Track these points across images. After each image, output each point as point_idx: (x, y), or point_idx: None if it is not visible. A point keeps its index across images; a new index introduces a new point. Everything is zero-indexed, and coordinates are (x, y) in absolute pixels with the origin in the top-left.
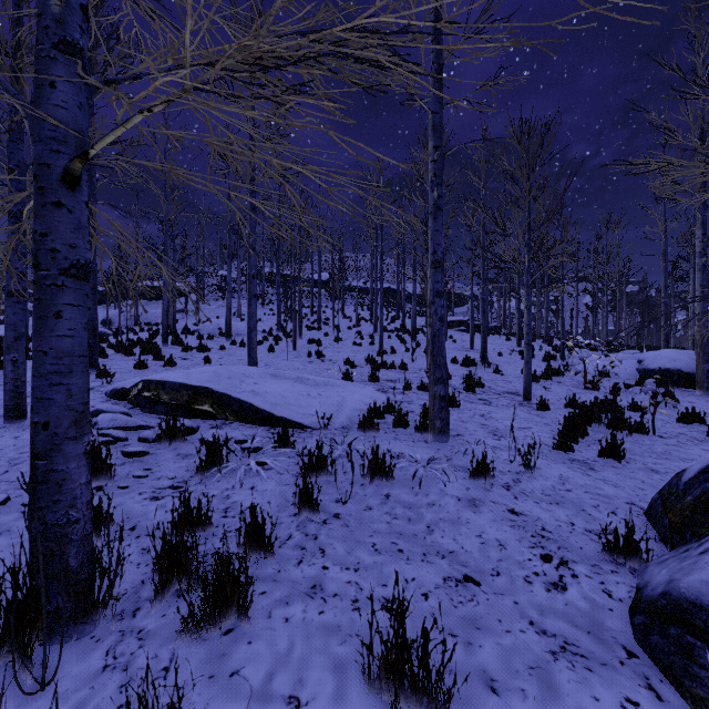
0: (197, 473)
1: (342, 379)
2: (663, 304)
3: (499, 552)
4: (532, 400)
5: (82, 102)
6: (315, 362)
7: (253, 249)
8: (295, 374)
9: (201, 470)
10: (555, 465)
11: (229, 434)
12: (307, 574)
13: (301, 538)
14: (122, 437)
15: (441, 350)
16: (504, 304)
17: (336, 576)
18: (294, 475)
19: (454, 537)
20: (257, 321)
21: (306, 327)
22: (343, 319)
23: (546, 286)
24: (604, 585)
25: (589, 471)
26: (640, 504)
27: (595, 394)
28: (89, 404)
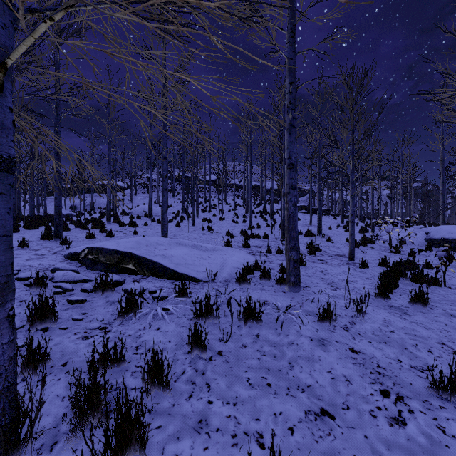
0: (119, 317)
1: (225, 245)
2: (441, 194)
3: (346, 387)
4: (355, 260)
5: (6, 23)
6: (206, 234)
7: (165, 158)
8: (192, 243)
9: (121, 314)
10: (379, 311)
11: (145, 286)
12: (195, 408)
13: (192, 374)
14: (69, 288)
15: (294, 227)
16: (332, 195)
17: (218, 410)
18: (189, 319)
19: (310, 373)
20: (169, 207)
21: (201, 210)
22: (226, 205)
23: (365, 182)
24: (437, 421)
25: (404, 315)
26: (449, 344)
27: (398, 256)
28: (12, 276)
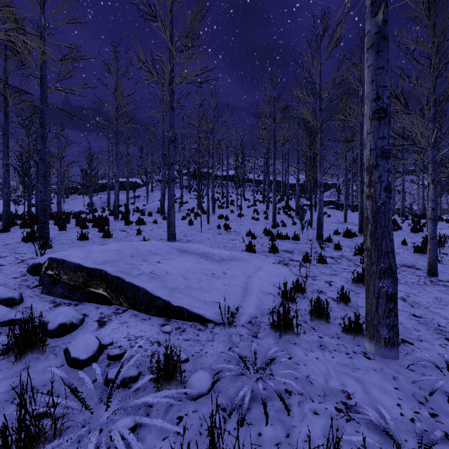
0: None
1: (246, 251)
2: None
3: None
4: (436, 275)
5: None
6: (223, 233)
7: (171, 142)
8: (201, 250)
9: None
10: None
11: (111, 335)
12: None
13: None
14: None
15: (388, 231)
16: None
17: None
18: None
19: None
20: (185, 203)
21: (218, 206)
22: (244, 201)
23: None
24: None
25: None
26: None
27: None
28: None
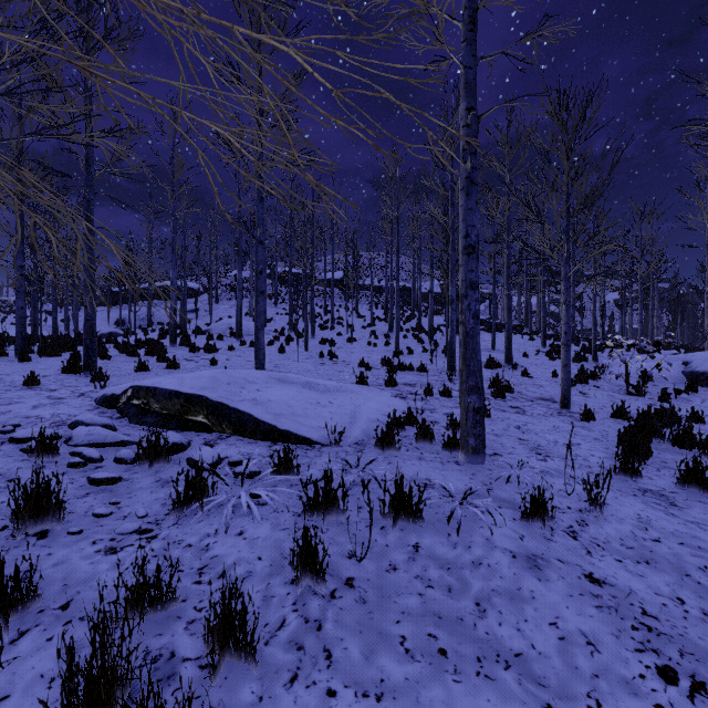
0: (173, 511)
1: (356, 383)
2: (707, 299)
3: (590, 657)
4: (571, 408)
5: None
6: (327, 364)
7: (260, 243)
8: (303, 379)
9: (178, 506)
10: (625, 499)
11: (224, 452)
12: (303, 707)
13: (299, 627)
14: (95, 456)
15: (475, 353)
16: (526, 301)
17: None
18: (295, 514)
19: (518, 626)
20: (269, 321)
21: (319, 326)
22: (357, 318)
23: (587, 279)
24: None
25: (672, 508)
26: None
27: (642, 401)
28: None
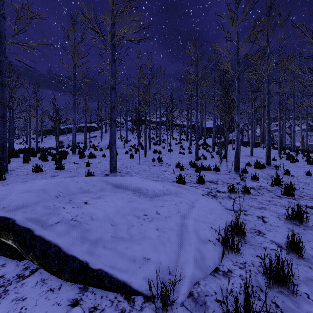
0: None
1: (177, 182)
2: None
3: None
4: None
5: None
6: (156, 165)
7: (113, 89)
8: (135, 185)
9: None
10: None
11: None
12: None
13: None
14: None
15: None
16: (263, 129)
17: None
18: None
19: None
20: (129, 141)
21: (153, 143)
22: (172, 139)
23: None
24: None
25: None
26: None
27: None
28: None
